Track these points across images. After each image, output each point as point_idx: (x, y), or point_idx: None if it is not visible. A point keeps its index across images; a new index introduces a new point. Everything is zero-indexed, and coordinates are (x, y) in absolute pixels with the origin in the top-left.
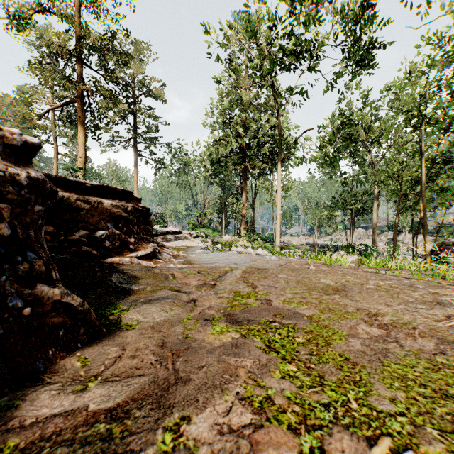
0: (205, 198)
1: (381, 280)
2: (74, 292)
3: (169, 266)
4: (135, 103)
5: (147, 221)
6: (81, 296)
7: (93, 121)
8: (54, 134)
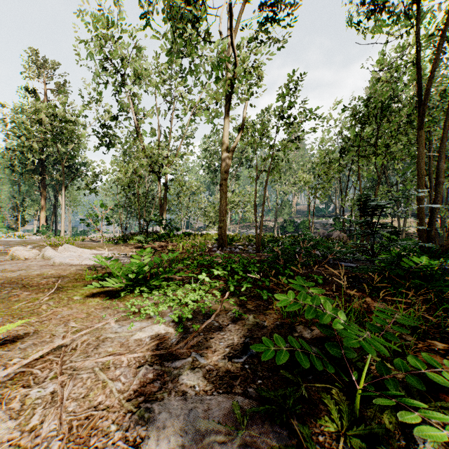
0: None
1: None
2: None
3: None
4: None
5: None
6: None
7: None
8: None
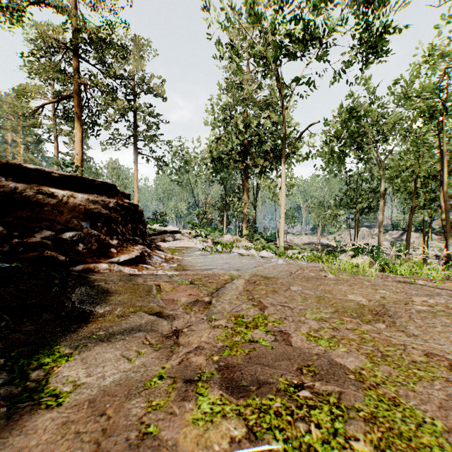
0: (206, 196)
1: (427, 296)
2: (2, 322)
3: (158, 273)
4: (135, 101)
5: (139, 220)
6: (11, 329)
7: (91, 118)
8: (54, 133)
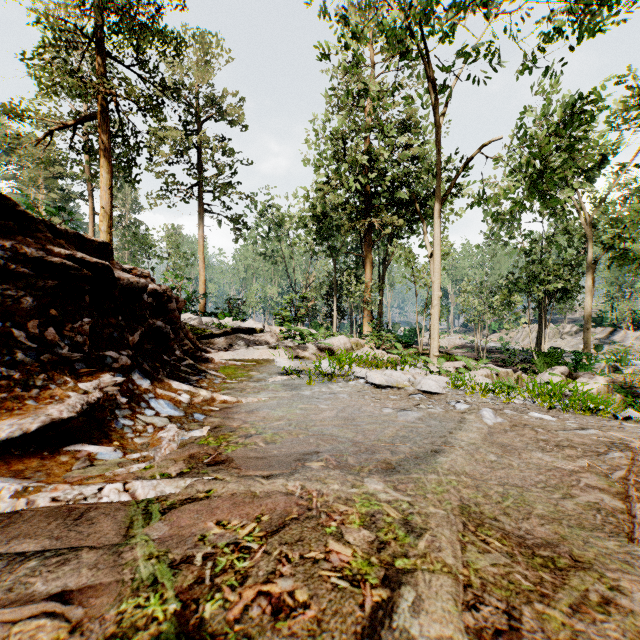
0: (307, 276)
1: None
2: None
3: (98, 499)
4: (199, 132)
5: (164, 309)
6: None
7: (128, 153)
8: (89, 186)
